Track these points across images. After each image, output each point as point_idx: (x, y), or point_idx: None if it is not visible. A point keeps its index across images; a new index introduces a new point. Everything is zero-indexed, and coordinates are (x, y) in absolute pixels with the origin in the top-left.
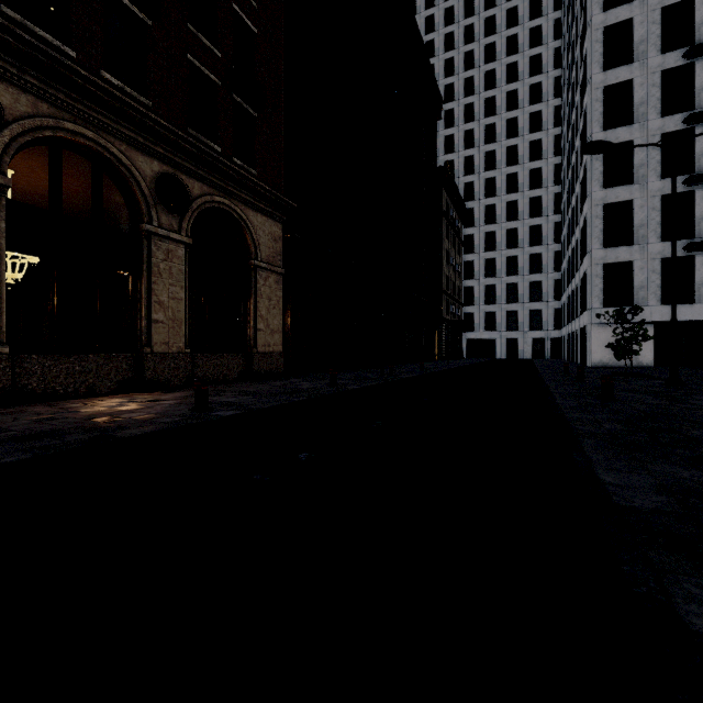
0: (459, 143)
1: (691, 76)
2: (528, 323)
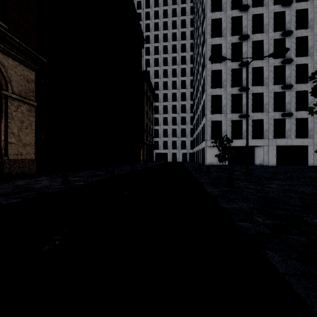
0: (152, 63)
1: (241, 47)
2: (181, 146)
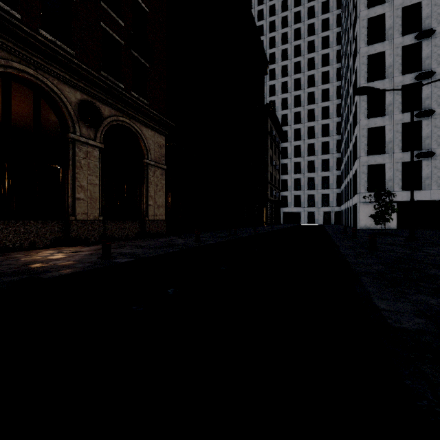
0: (278, 90)
1: (420, 50)
2: (321, 202)
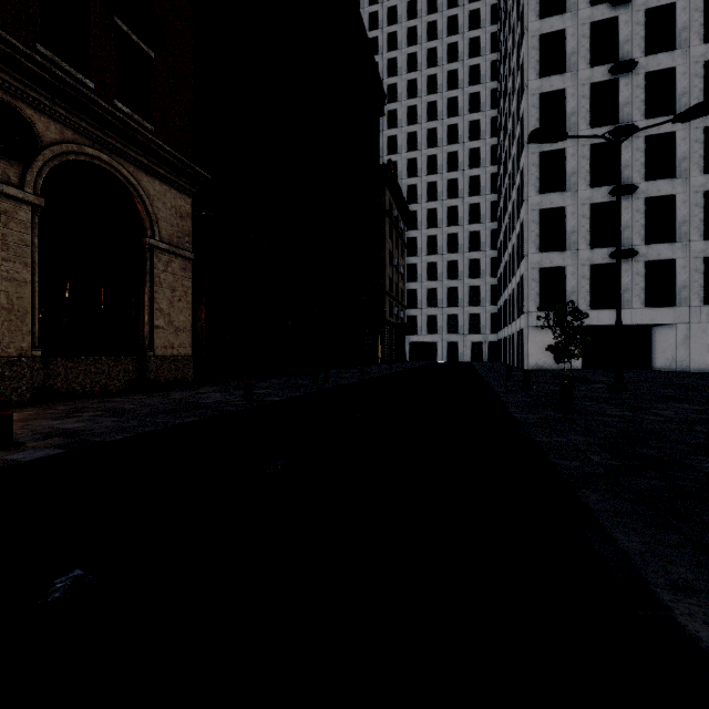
0: (402, 144)
1: (615, 91)
2: (468, 327)
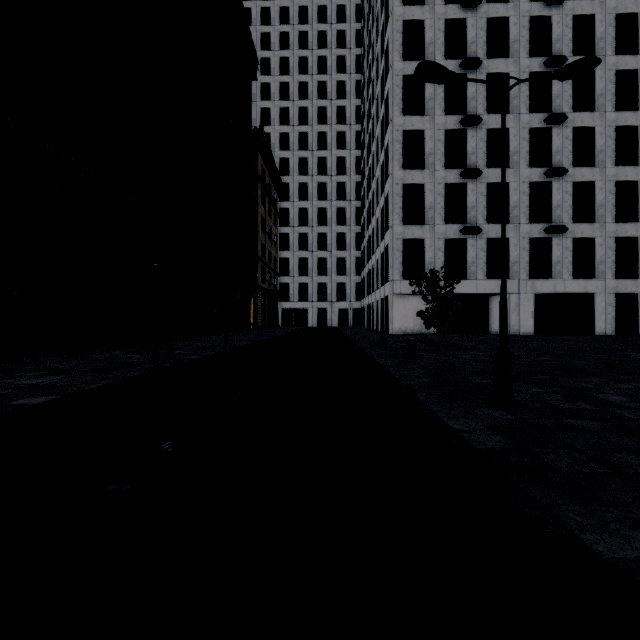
0: (275, 118)
1: (464, 86)
2: (335, 294)
